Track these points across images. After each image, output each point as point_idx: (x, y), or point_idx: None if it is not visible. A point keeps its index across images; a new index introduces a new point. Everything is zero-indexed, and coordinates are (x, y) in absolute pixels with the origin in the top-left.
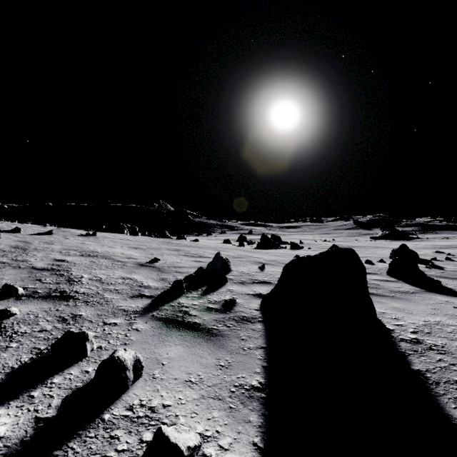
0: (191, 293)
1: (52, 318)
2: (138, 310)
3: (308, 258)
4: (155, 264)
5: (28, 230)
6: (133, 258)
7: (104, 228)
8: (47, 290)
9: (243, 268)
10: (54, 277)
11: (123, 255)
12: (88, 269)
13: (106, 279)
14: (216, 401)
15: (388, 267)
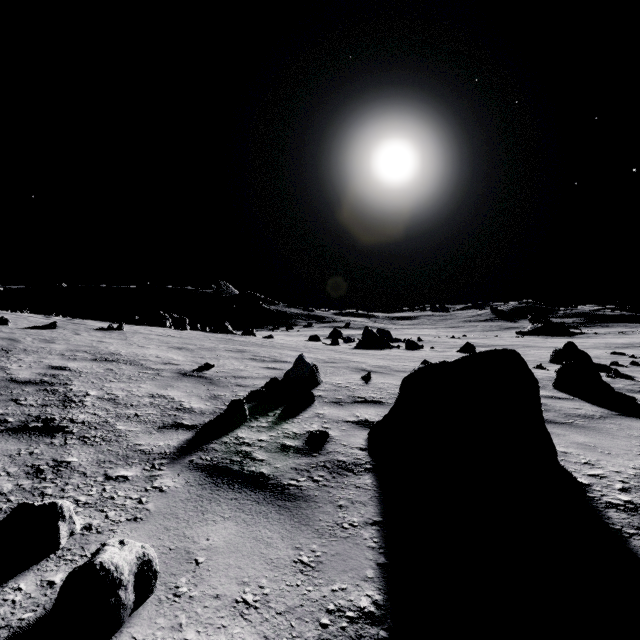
0: (258, 421)
1: (18, 468)
2: (168, 452)
3: (444, 365)
4: (205, 373)
5: (20, 323)
6: (172, 364)
7: (137, 319)
8: (23, 418)
9: (339, 379)
10: (41, 395)
11: (159, 360)
12: (100, 382)
13: (125, 398)
14: None
15: (552, 376)
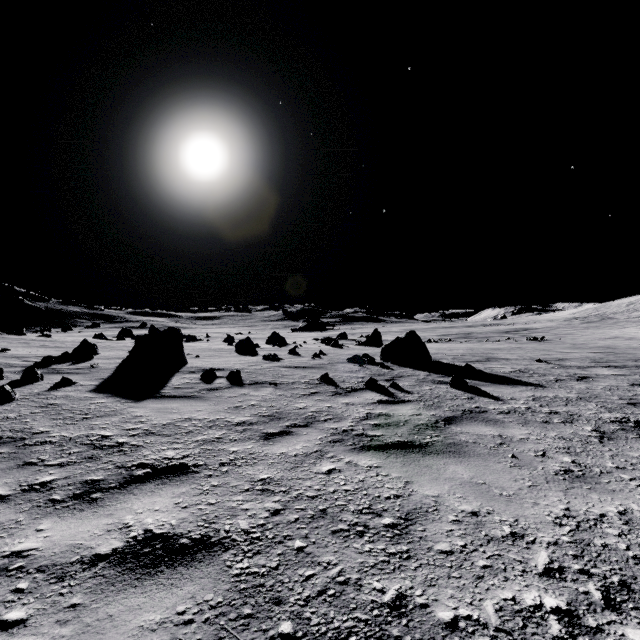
0: (61, 365)
1: None
2: (20, 371)
3: (150, 334)
4: (6, 353)
5: None
6: None
7: None
8: None
9: (113, 353)
10: None
11: None
12: None
13: None
14: (84, 380)
15: None
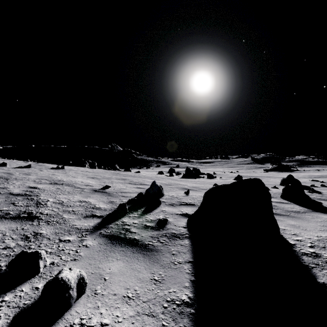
0: (133, 214)
1: (17, 236)
2: (89, 229)
3: (224, 186)
4: (106, 190)
5: (12, 165)
6: (89, 186)
7: (71, 163)
8: (17, 212)
9: (173, 193)
10: (25, 201)
11: (83, 183)
12: (54, 194)
13: (67, 202)
14: (150, 318)
15: (280, 192)
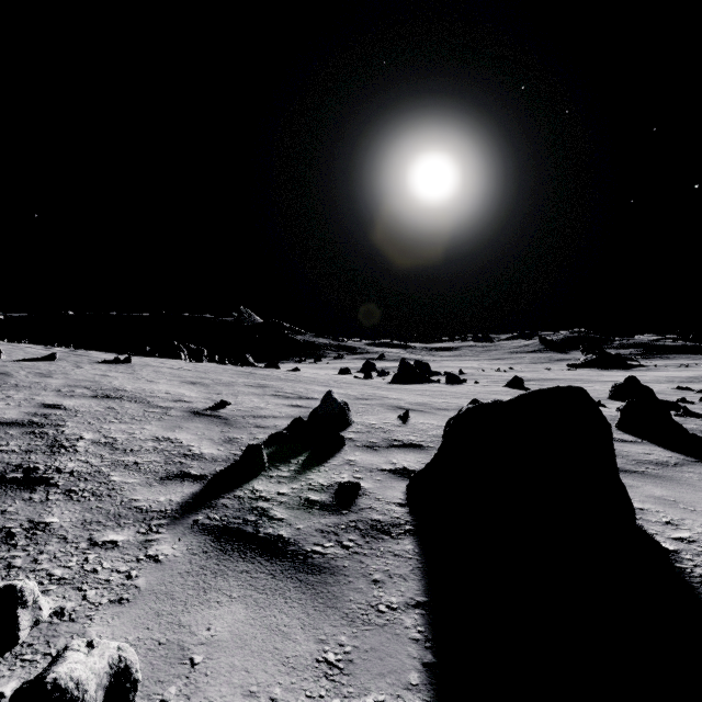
0: (278, 469)
1: None
2: (170, 510)
3: (497, 405)
4: (220, 412)
5: (15, 354)
6: (184, 401)
7: (148, 350)
8: (0, 468)
9: (373, 419)
10: (27, 439)
11: (168, 396)
12: (98, 422)
13: (125, 442)
14: None
15: (613, 415)
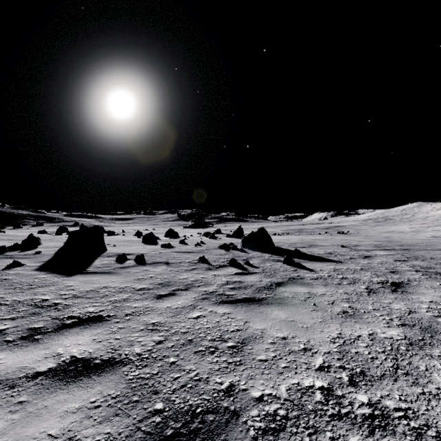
0: (13, 252)
1: None
2: None
3: (80, 230)
4: None
5: None
6: None
7: None
8: None
9: (52, 243)
10: None
11: None
12: None
13: None
14: (30, 263)
15: None
